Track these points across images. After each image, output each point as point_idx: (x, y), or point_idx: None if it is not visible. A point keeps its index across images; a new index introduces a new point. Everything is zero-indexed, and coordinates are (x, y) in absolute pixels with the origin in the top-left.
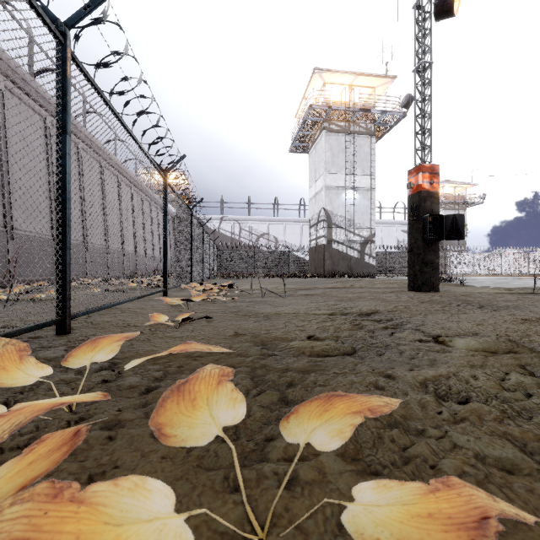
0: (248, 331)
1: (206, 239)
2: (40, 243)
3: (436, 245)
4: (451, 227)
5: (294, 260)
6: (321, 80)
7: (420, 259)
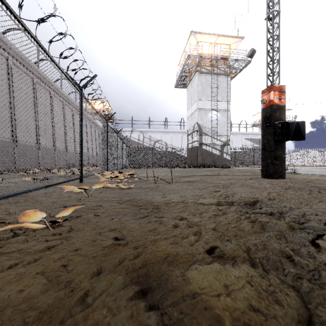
0: (132, 235)
1: (119, 142)
2: (3, 144)
3: (283, 145)
4: (295, 131)
5: (178, 156)
6: (195, 39)
7: (272, 154)
